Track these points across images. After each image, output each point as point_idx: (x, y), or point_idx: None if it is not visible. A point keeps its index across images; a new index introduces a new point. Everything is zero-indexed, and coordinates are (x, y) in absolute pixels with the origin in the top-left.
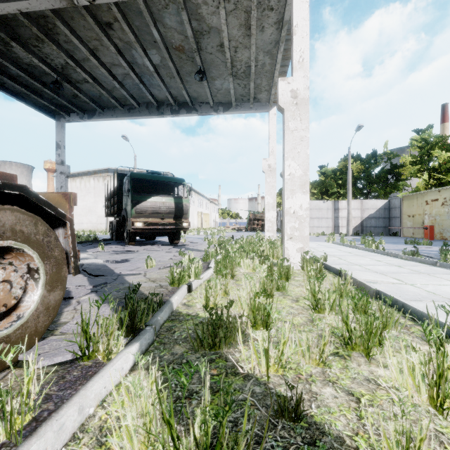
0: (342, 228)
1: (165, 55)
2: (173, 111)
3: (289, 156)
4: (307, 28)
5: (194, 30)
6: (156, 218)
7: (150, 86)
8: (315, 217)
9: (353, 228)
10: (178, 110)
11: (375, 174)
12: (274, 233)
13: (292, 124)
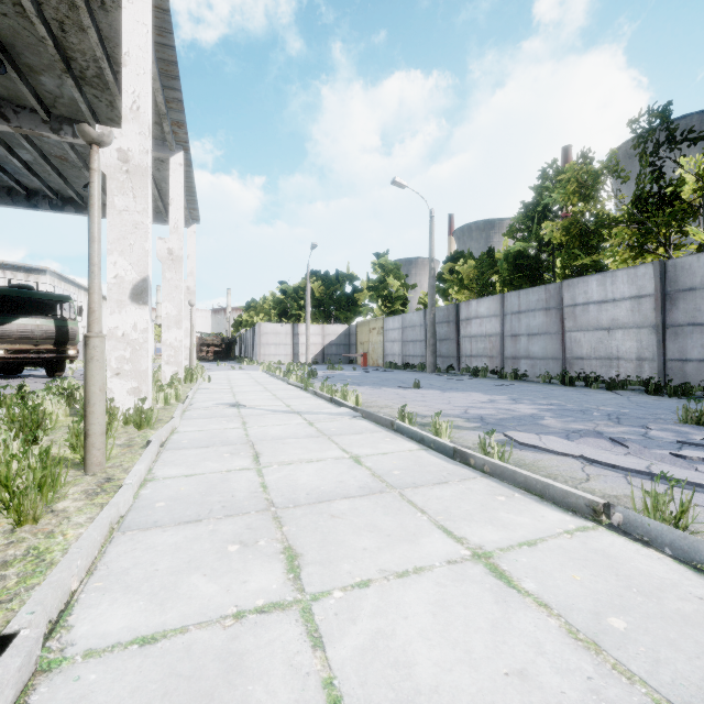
0: (302, 356)
1: (41, 161)
2: (54, 206)
3: (166, 299)
4: (181, 203)
5: (80, 152)
6: (26, 344)
7: (16, 174)
8: (272, 343)
9: (314, 356)
10: (62, 205)
11: (337, 297)
12: (194, 362)
13: (169, 275)
